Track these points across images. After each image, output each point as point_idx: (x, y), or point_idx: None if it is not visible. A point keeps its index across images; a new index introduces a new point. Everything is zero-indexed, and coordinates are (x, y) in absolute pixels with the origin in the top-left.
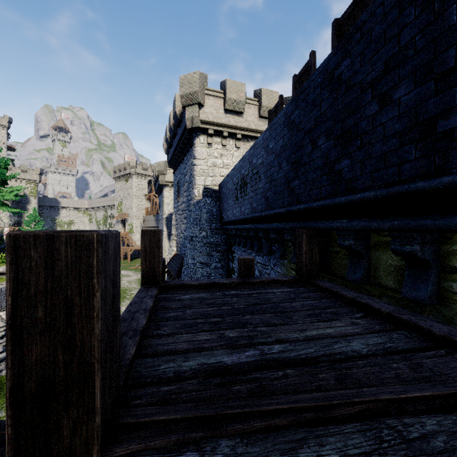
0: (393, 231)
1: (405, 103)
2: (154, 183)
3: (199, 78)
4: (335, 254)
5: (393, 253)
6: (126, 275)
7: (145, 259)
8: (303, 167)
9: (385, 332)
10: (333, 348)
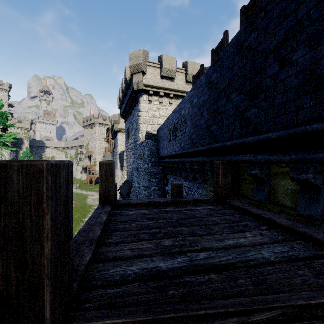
0: (291, 163)
1: (301, 63)
2: (111, 130)
3: (143, 54)
4: (243, 180)
5: (291, 180)
6: (91, 195)
7: (101, 184)
8: (220, 115)
9: (287, 242)
10: (247, 255)
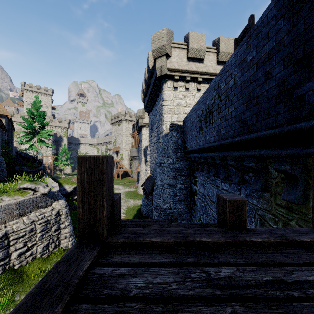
0: None
1: None
2: (136, 125)
3: (167, 34)
4: None
5: None
6: (117, 188)
7: (82, 200)
8: None
9: None
10: None
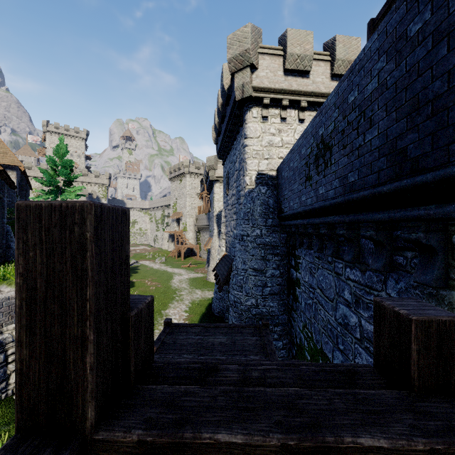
0: None
1: None
2: (205, 180)
3: (251, 32)
4: None
5: None
6: (178, 273)
7: (28, 324)
8: None
9: None
10: None
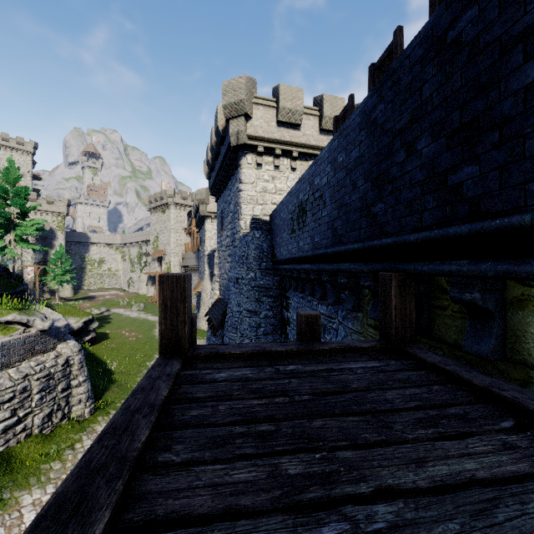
0: None
1: None
2: (194, 215)
3: (246, 84)
4: (440, 310)
5: None
6: None
7: (164, 317)
8: (392, 184)
9: None
10: (497, 519)
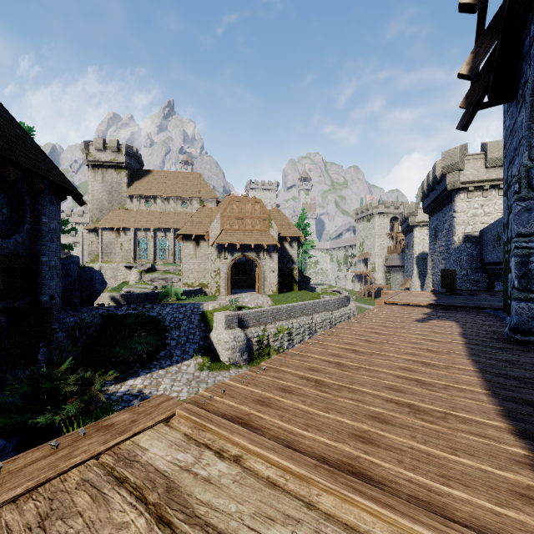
0: None
1: None
2: (401, 223)
3: (459, 151)
4: None
5: None
6: None
7: (442, 279)
8: None
9: None
10: None
